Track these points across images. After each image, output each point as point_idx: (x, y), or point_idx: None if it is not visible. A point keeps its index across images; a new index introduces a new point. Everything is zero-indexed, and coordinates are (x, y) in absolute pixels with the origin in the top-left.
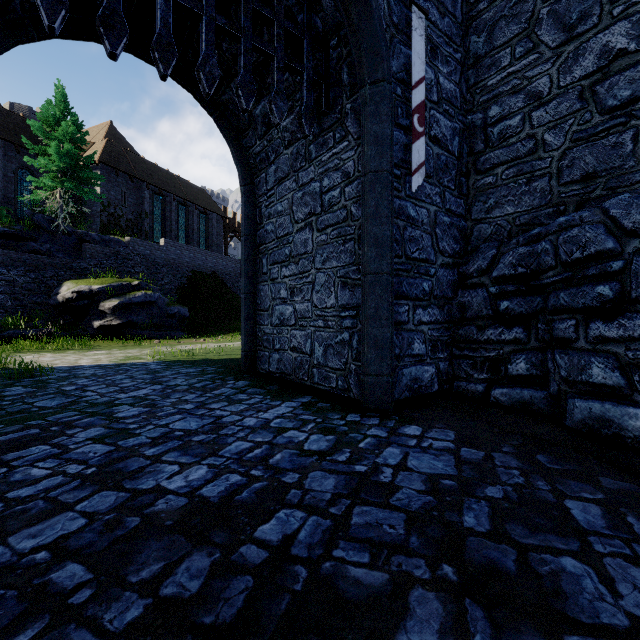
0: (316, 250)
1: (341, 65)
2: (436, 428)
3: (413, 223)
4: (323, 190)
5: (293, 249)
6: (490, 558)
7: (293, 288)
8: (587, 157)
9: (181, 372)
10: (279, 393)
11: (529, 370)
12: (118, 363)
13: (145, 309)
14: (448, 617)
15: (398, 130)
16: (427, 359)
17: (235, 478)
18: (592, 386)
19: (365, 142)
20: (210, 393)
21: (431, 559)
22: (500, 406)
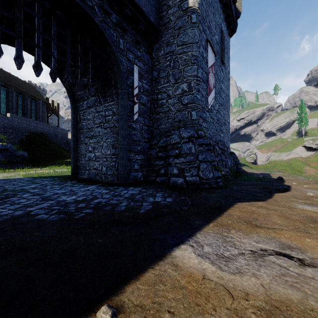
0: (103, 135)
1: (112, 79)
2: (138, 187)
3: (134, 129)
4: (106, 115)
5: (94, 133)
6: (138, 199)
7: (94, 147)
8: (179, 115)
9: (44, 180)
10: (90, 184)
11: (164, 172)
12: (5, 178)
13: (1, 153)
14: (128, 203)
15: (130, 101)
16: (139, 170)
17: (84, 197)
18: (174, 174)
19: (119, 106)
20: (62, 185)
21: (127, 200)
22: (157, 182)
